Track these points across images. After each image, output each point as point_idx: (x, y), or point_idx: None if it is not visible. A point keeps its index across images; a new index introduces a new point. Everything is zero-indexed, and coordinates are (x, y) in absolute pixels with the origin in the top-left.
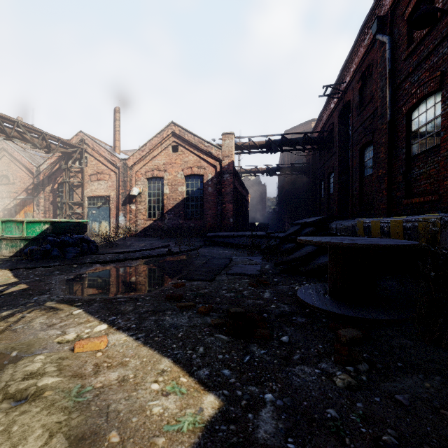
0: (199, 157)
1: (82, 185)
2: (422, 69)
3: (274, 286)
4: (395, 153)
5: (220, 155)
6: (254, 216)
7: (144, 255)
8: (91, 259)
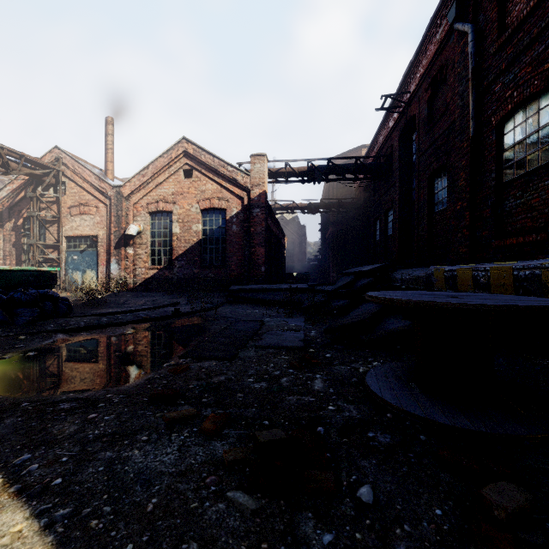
0: (220, 185)
1: (58, 220)
2: (521, 64)
3: (328, 367)
4: (480, 179)
5: (248, 182)
6: (291, 265)
7: (139, 317)
8: (56, 325)
